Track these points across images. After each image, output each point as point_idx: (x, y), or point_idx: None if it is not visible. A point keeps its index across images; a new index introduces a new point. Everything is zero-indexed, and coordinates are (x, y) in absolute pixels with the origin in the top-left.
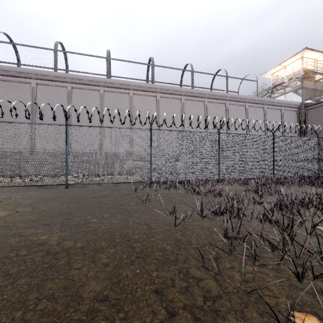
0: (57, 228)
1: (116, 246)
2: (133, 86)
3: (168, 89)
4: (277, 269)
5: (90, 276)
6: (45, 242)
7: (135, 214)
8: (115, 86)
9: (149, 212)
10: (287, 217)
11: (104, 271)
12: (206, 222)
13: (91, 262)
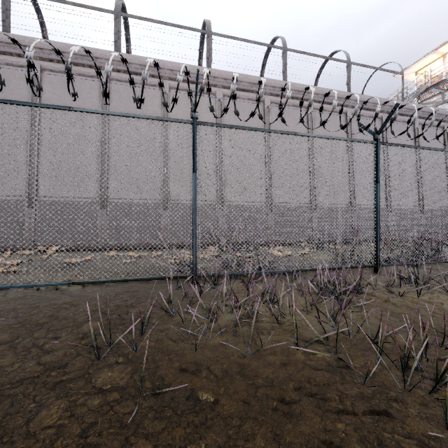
0: None
1: None
2: (170, 71)
3: (238, 80)
4: None
5: None
6: None
7: None
8: (133, 70)
9: None
10: None
11: None
12: None
13: None
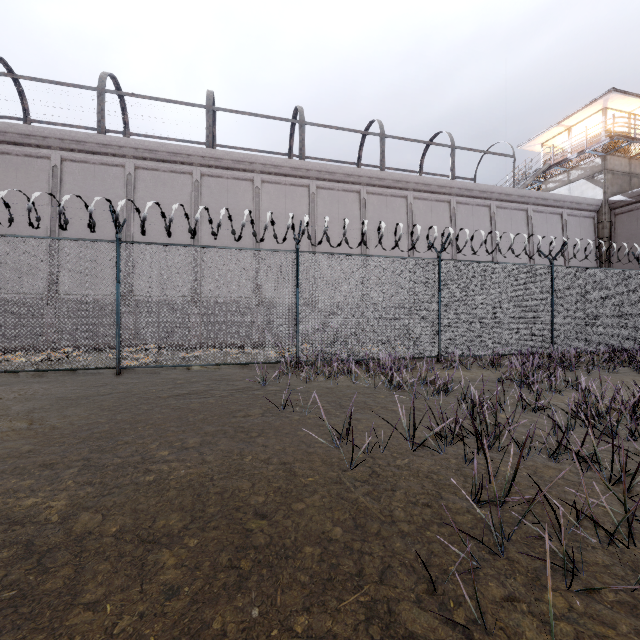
0: (71, 476)
1: (206, 528)
2: (262, 165)
3: (333, 172)
4: (633, 605)
5: (119, 633)
6: (31, 516)
7: (258, 437)
8: (225, 165)
9: (292, 432)
10: (607, 444)
11: (162, 613)
12: (424, 459)
13: (132, 581)
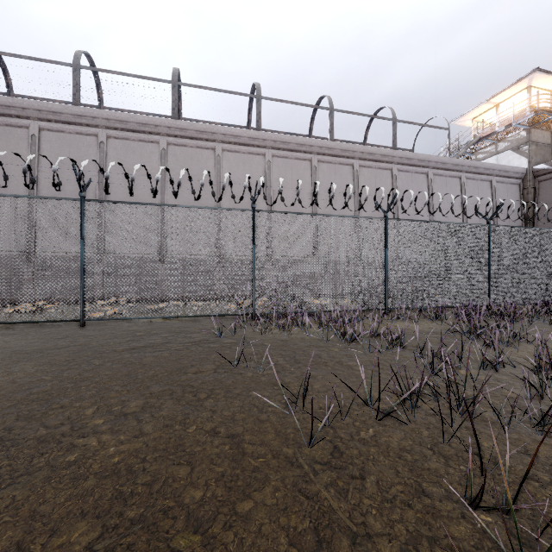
0: None
1: (117, 551)
2: (223, 135)
3: (287, 142)
4: None
5: None
6: None
7: (207, 399)
8: (189, 135)
9: (244, 392)
10: None
11: None
12: (392, 431)
13: None
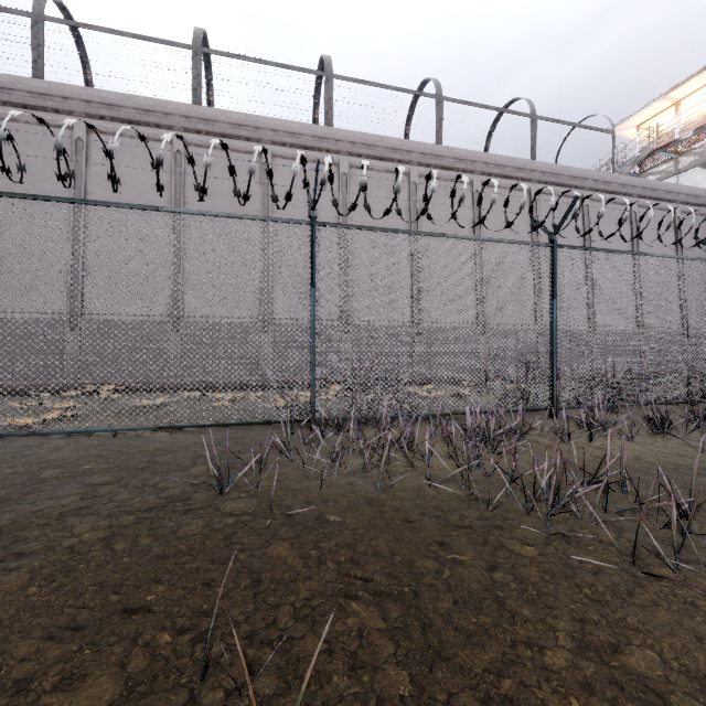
0: None
1: None
2: (273, 132)
3: (372, 144)
4: None
5: None
6: None
7: None
8: (220, 130)
9: None
10: None
11: None
12: None
13: None
